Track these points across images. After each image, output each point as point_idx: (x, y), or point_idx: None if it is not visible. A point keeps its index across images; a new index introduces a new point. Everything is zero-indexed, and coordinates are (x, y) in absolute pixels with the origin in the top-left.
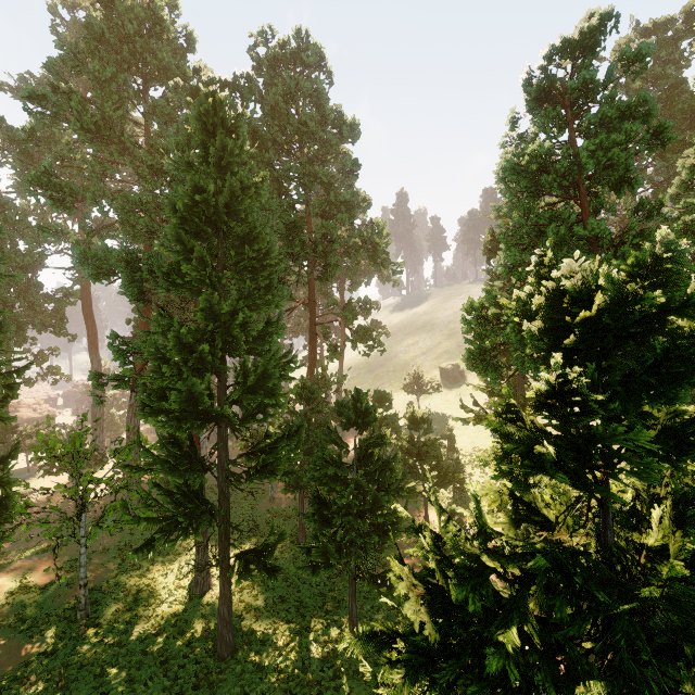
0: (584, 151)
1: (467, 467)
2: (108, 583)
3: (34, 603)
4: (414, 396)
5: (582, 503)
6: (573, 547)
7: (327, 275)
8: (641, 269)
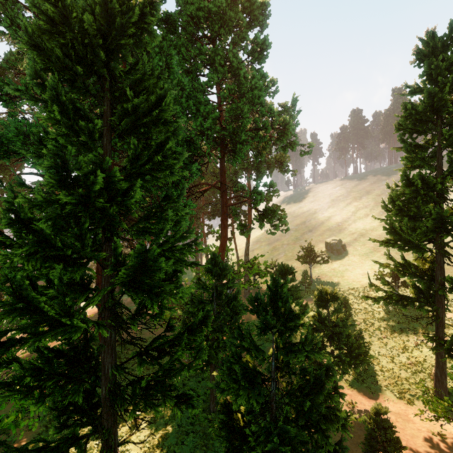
0: None
1: (364, 335)
2: None
3: None
4: (305, 265)
5: None
6: None
7: (237, 155)
8: None
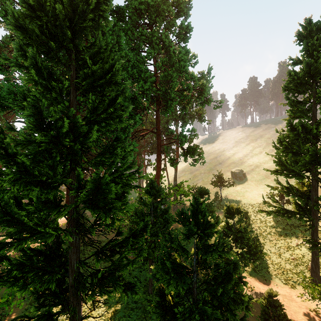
0: None
1: (259, 238)
2: None
3: None
4: (216, 187)
5: None
6: None
7: (168, 109)
8: None
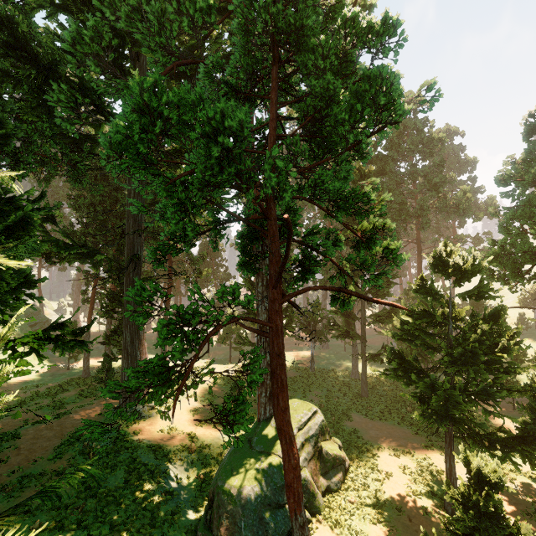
0: (532, 174)
1: None
2: (317, 365)
3: (294, 363)
4: None
5: (444, 307)
6: (443, 318)
7: (424, 227)
8: (437, 253)
